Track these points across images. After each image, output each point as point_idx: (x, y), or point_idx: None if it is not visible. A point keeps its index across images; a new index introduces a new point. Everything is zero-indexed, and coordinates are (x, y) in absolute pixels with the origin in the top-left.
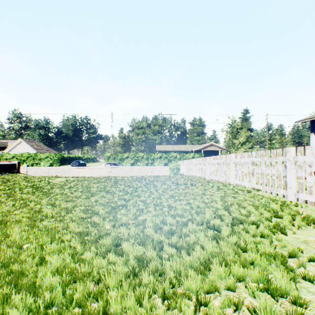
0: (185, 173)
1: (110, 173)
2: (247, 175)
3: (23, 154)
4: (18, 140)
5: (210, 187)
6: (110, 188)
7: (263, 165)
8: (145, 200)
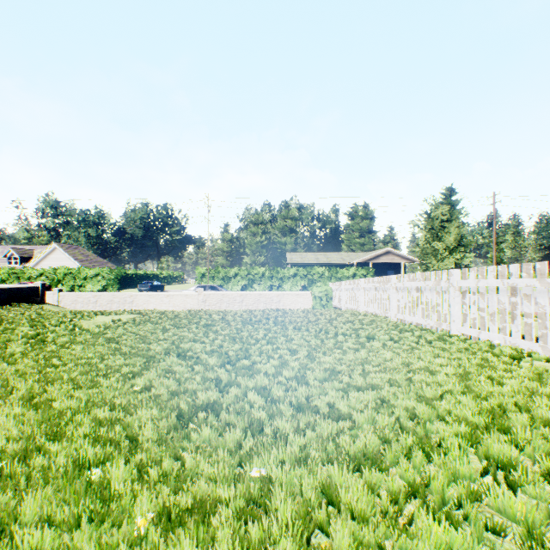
0: (344, 307)
1: (203, 303)
2: (495, 317)
3: (57, 270)
4: (50, 246)
5: (414, 345)
6: (191, 345)
7: (544, 295)
8: (269, 387)
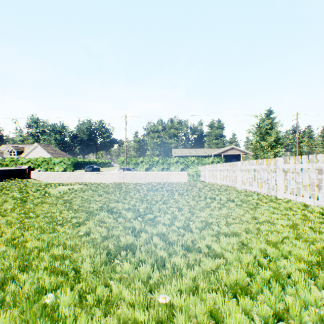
0: (207, 181)
1: (123, 178)
2: (307, 187)
3: (38, 159)
4: (34, 145)
5: (256, 205)
6: (116, 204)
7: None
8: (166, 234)
